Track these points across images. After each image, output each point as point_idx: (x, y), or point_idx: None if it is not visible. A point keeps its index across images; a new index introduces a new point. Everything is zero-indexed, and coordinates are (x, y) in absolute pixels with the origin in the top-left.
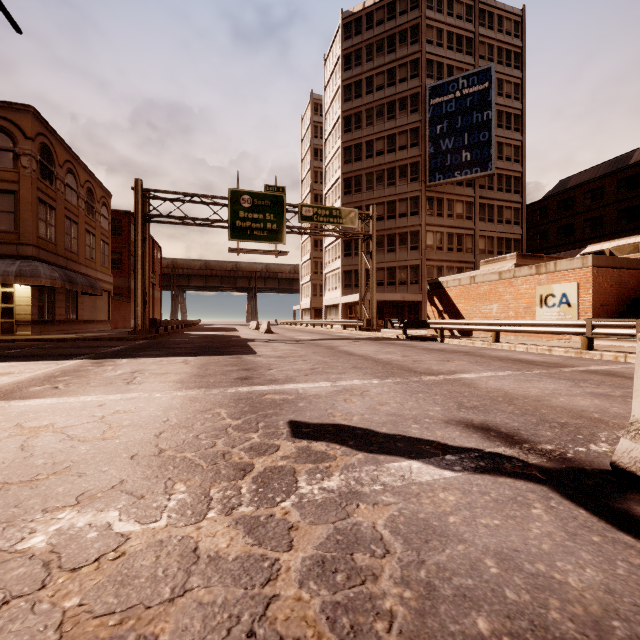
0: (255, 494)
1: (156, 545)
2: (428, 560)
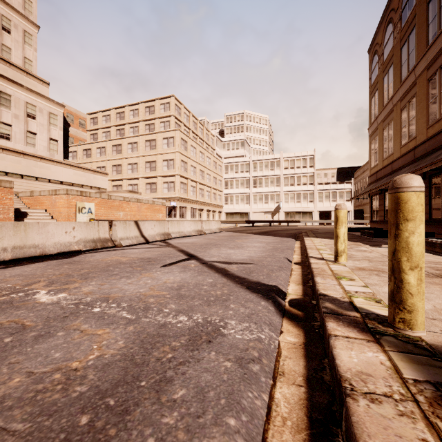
0: (4, 289)
1: (50, 287)
2: (33, 274)
